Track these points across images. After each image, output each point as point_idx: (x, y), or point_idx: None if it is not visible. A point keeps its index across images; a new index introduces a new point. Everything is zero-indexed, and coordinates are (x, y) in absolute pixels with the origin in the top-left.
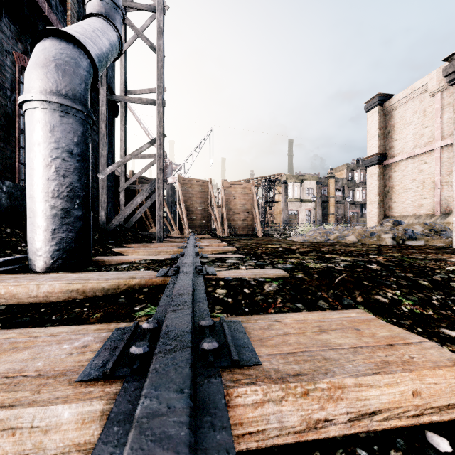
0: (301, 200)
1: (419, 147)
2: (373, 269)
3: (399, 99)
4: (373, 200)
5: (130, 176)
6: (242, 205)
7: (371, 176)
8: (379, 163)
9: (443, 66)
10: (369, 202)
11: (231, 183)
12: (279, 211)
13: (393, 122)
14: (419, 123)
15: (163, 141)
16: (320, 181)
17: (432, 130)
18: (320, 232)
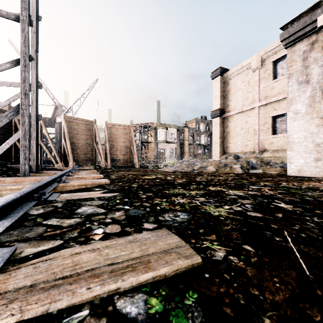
0: (166, 142)
1: (246, 106)
2: (292, 212)
3: (233, 72)
4: (217, 142)
5: (5, 108)
6: (123, 142)
7: (215, 125)
8: (221, 116)
9: (260, 52)
10: (214, 143)
11: (113, 124)
12: (151, 149)
13: (229, 88)
14: (246, 89)
15: (36, 70)
16: (179, 129)
17: (253, 95)
18: (185, 163)
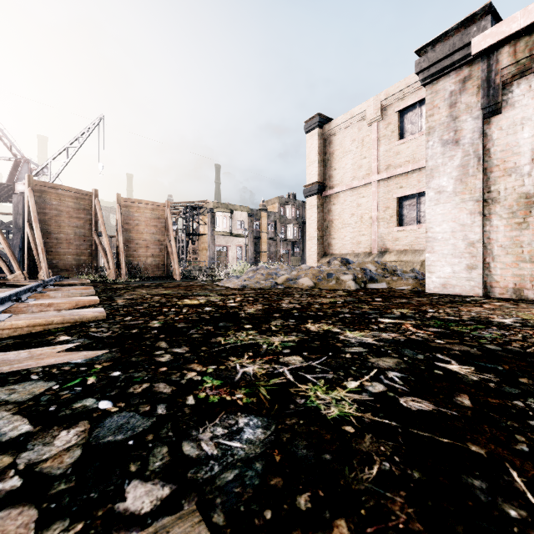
0: (231, 234)
1: (358, 179)
2: (482, 386)
3: (338, 124)
4: (313, 236)
5: None
6: (151, 234)
7: (311, 208)
8: (319, 194)
9: (380, 94)
10: (309, 238)
11: (133, 201)
12: (204, 246)
13: (332, 149)
14: (358, 153)
15: None
16: (252, 213)
17: (370, 162)
18: (262, 272)
